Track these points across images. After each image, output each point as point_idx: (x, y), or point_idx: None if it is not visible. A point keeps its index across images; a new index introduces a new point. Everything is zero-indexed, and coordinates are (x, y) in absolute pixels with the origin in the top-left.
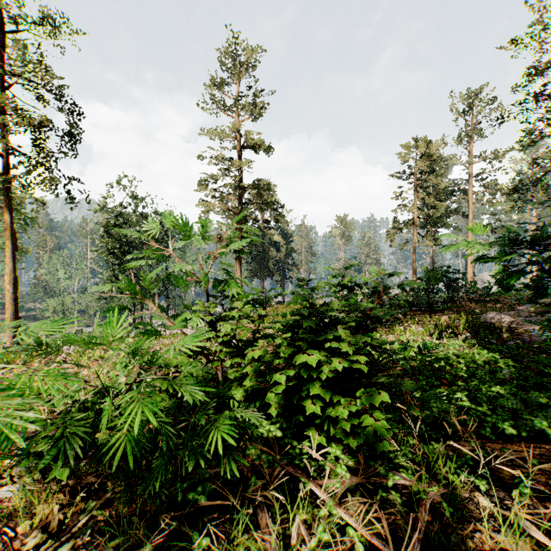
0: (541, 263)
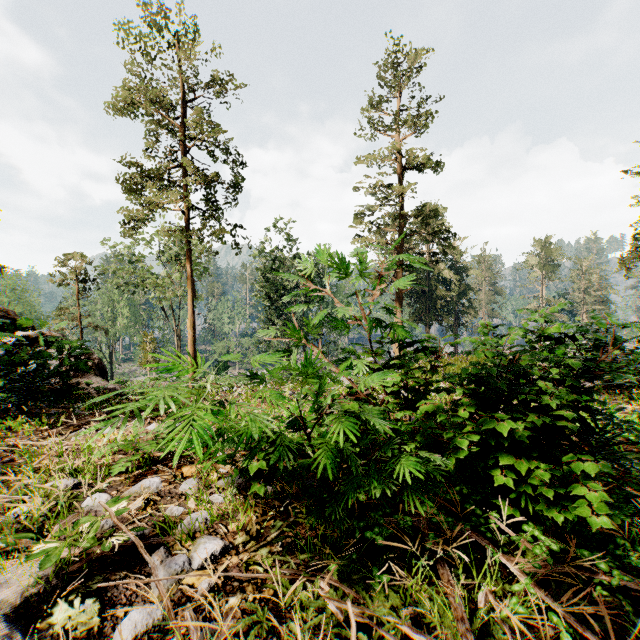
0: None
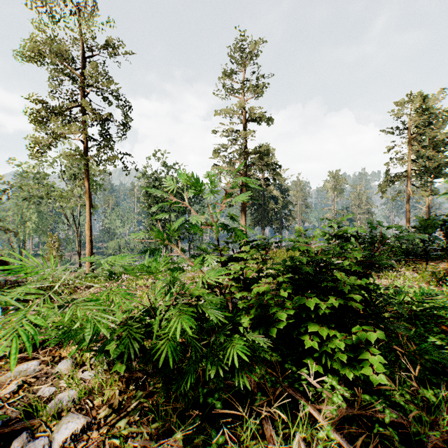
0: None
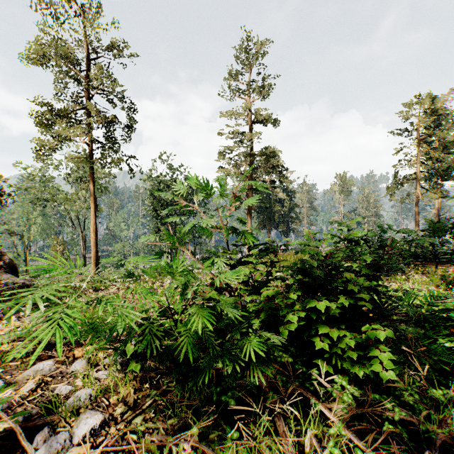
0: None
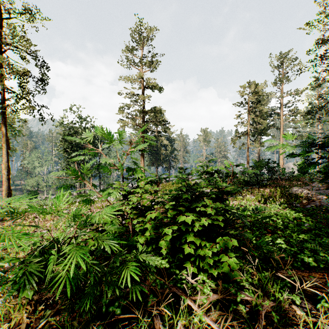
0: (327, 158)
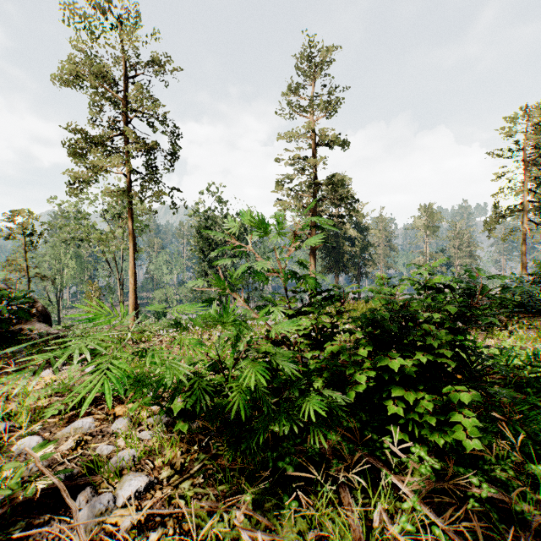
0: None
